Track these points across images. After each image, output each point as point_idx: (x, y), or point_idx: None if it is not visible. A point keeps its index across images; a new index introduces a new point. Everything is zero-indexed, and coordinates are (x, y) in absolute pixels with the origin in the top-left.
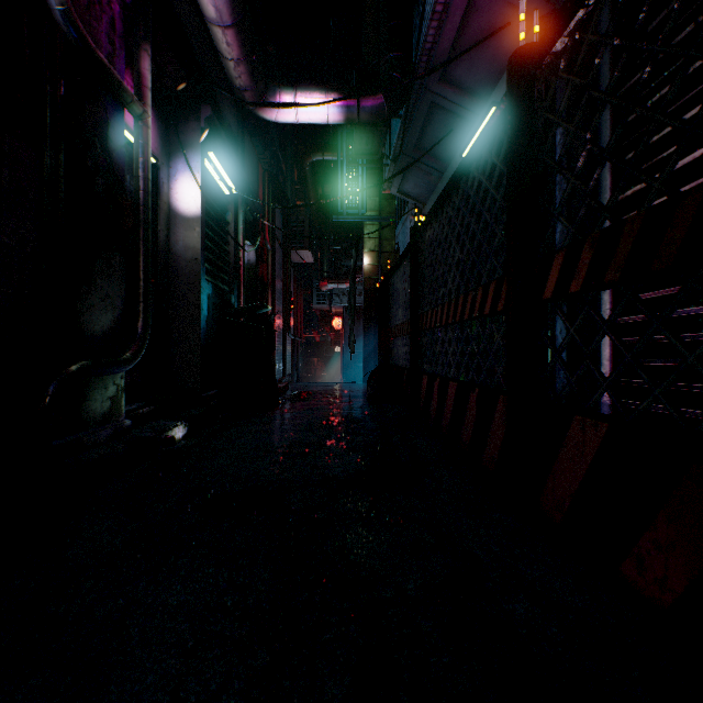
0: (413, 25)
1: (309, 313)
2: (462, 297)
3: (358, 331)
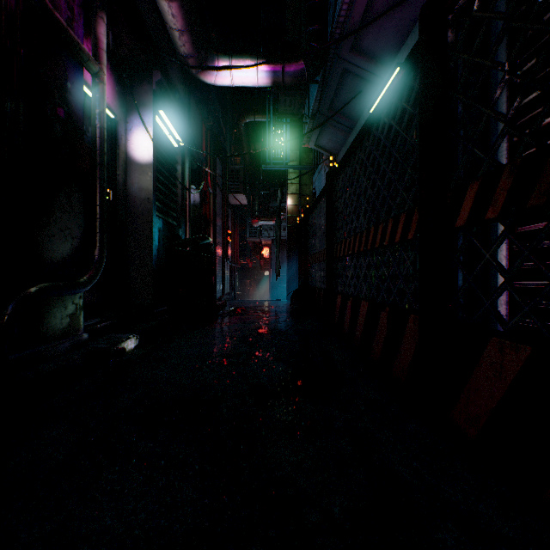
0: (328, 5)
1: (244, 245)
2: (374, 228)
3: (283, 258)
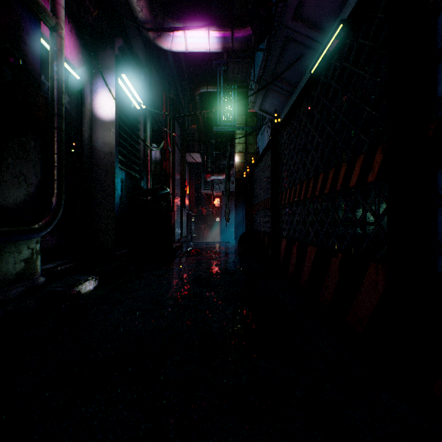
0: None
1: (199, 196)
2: (323, 174)
3: (231, 207)
